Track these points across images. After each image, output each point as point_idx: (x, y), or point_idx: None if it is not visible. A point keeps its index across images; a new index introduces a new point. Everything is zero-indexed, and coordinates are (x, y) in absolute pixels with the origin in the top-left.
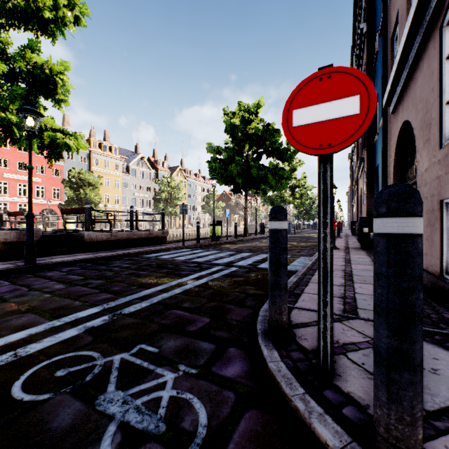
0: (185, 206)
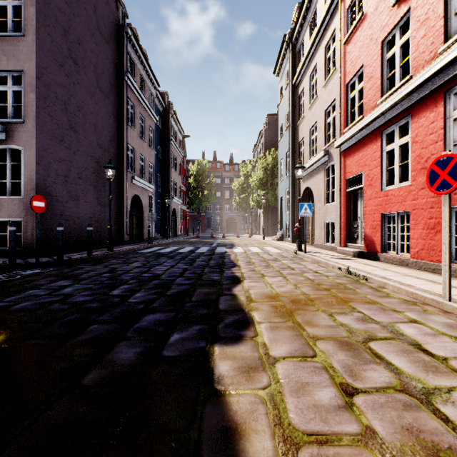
0: None
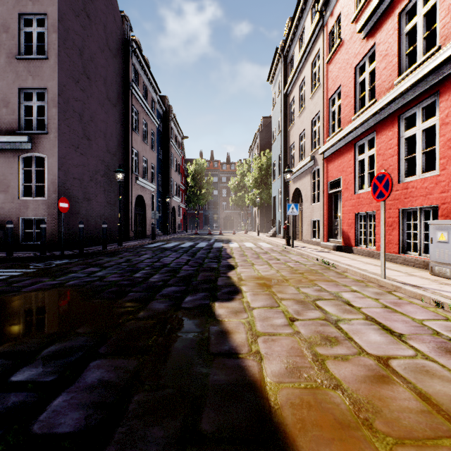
0: None
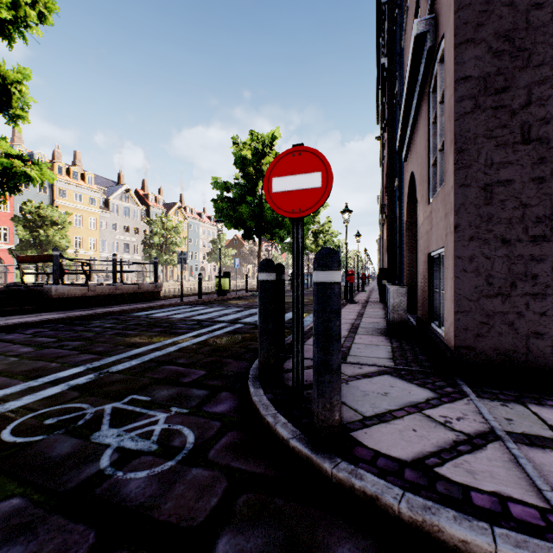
0: (184, 254)
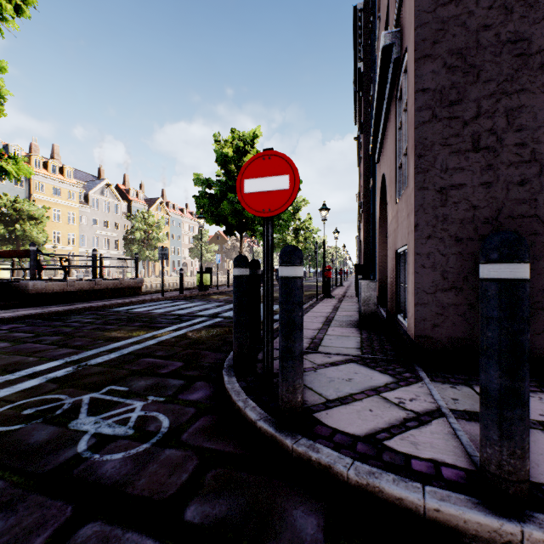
0: (165, 250)
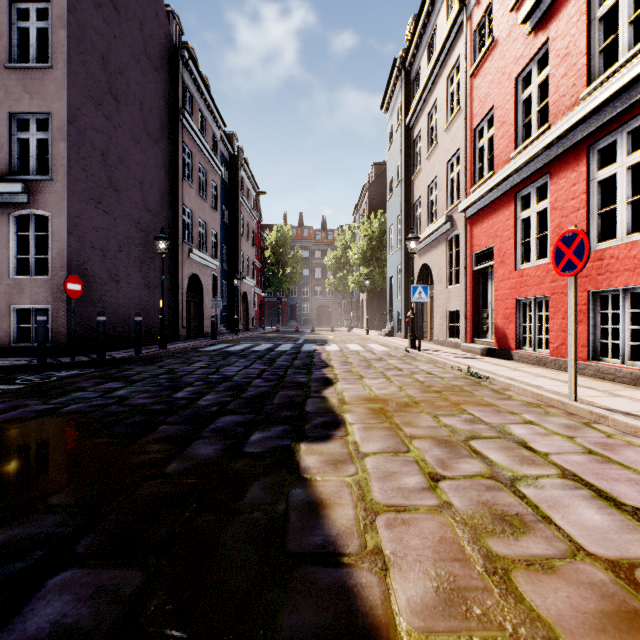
0: None
